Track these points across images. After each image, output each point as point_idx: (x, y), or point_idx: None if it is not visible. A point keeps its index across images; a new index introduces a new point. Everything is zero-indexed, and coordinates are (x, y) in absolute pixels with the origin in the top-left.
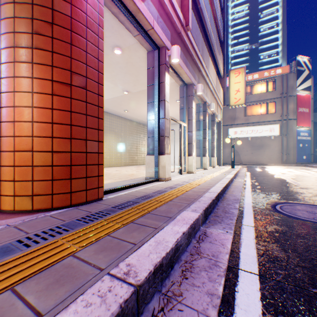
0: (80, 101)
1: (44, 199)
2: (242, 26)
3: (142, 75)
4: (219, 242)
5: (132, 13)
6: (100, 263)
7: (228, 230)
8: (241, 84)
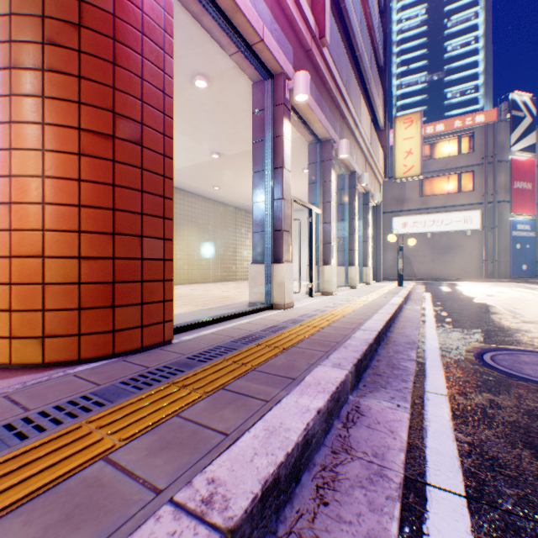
0: (131, 166)
1: (64, 343)
2: (415, 42)
3: (243, 124)
4: (385, 428)
5: (226, 13)
6: (157, 476)
7: (400, 402)
8: (415, 141)
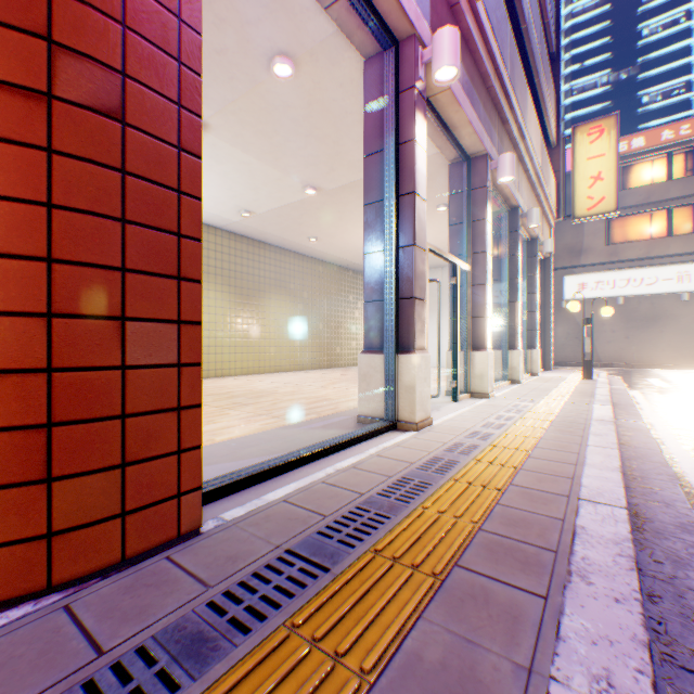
0: (96, 164)
1: None
2: (593, 27)
3: (349, 138)
4: None
5: None
6: None
7: None
8: (606, 160)
